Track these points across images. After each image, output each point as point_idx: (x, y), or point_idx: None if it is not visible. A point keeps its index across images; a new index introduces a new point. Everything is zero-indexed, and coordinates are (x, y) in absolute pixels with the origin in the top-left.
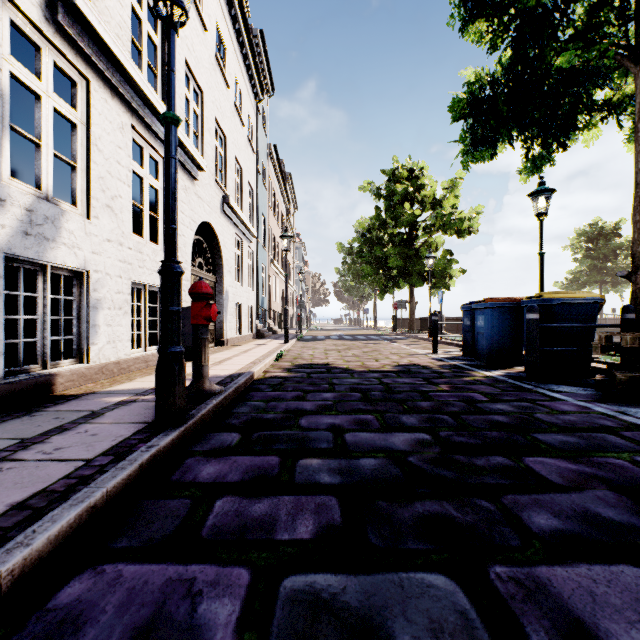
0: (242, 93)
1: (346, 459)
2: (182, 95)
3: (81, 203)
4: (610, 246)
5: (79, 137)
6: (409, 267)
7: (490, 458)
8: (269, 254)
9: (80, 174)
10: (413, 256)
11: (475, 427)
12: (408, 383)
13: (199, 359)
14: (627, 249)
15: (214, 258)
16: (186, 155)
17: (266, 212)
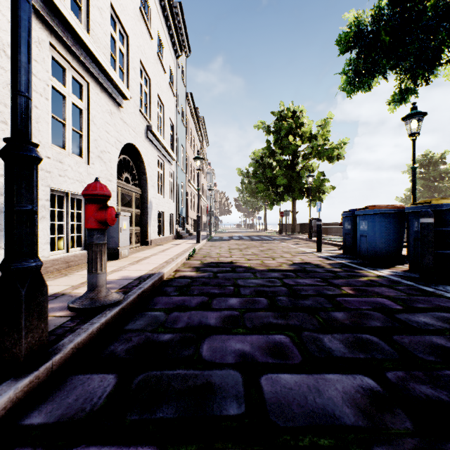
0: (164, 47)
1: None
2: (107, 32)
3: None
4: (438, 170)
5: None
6: (292, 185)
7: None
8: (187, 175)
9: None
10: (295, 176)
11: (424, 360)
12: (310, 284)
13: (94, 266)
14: None
15: (140, 175)
16: (110, 83)
17: (184, 143)
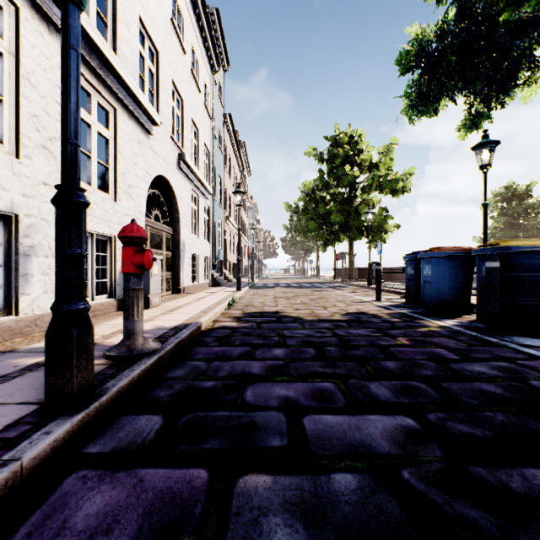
0: (199, 62)
1: (309, 475)
2: (135, 50)
3: (9, 140)
4: (523, 205)
5: (6, 68)
6: (349, 222)
7: (525, 472)
8: (225, 211)
9: (7, 108)
10: (353, 213)
11: (468, 404)
12: (363, 335)
13: (130, 313)
14: (538, 208)
15: (171, 212)
16: (139, 108)
17: (222, 174)
